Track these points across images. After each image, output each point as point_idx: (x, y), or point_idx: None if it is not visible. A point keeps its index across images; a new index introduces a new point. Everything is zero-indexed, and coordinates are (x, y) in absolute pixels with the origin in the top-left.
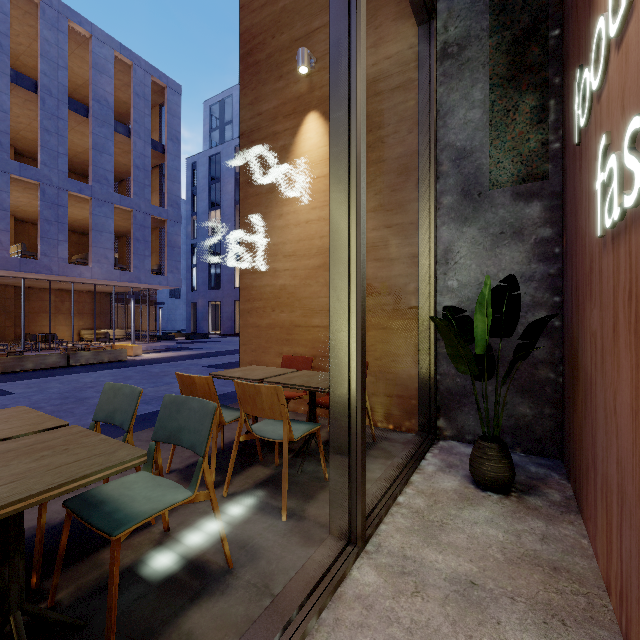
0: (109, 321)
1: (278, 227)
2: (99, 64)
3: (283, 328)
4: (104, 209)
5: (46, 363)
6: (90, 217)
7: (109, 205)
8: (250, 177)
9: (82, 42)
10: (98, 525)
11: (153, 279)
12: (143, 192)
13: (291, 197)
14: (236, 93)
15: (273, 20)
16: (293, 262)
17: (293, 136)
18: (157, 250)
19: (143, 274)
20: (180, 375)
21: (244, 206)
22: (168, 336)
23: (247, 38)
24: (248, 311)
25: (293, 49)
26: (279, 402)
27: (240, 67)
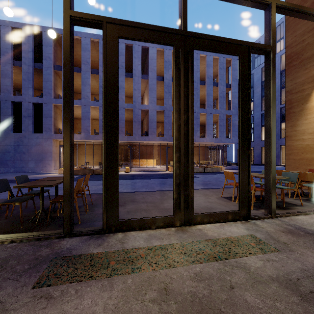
0: (206, 157)
1: (304, 123)
2: (208, 64)
3: (307, 160)
4: (210, 116)
5: (199, 170)
6: (205, 120)
7: (211, 114)
8: (290, 106)
9: (202, 59)
10: (279, 188)
11: (226, 140)
12: (222, 106)
13: (311, 112)
14: (262, 40)
15: (302, 49)
16: (312, 136)
17: (312, 89)
18: (226, 128)
19: (223, 138)
20: (277, 170)
21: (287, 117)
22: (228, 164)
23: (289, 57)
24: (289, 154)
25: (312, 58)
26: (313, 177)
27: (285, 68)
